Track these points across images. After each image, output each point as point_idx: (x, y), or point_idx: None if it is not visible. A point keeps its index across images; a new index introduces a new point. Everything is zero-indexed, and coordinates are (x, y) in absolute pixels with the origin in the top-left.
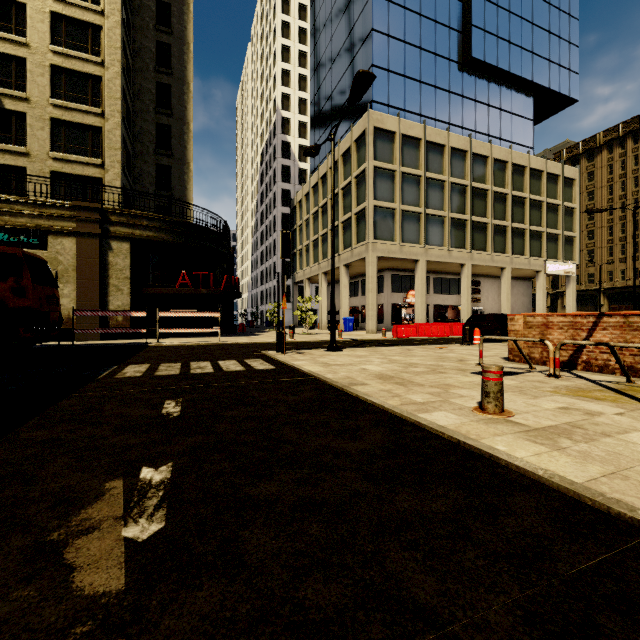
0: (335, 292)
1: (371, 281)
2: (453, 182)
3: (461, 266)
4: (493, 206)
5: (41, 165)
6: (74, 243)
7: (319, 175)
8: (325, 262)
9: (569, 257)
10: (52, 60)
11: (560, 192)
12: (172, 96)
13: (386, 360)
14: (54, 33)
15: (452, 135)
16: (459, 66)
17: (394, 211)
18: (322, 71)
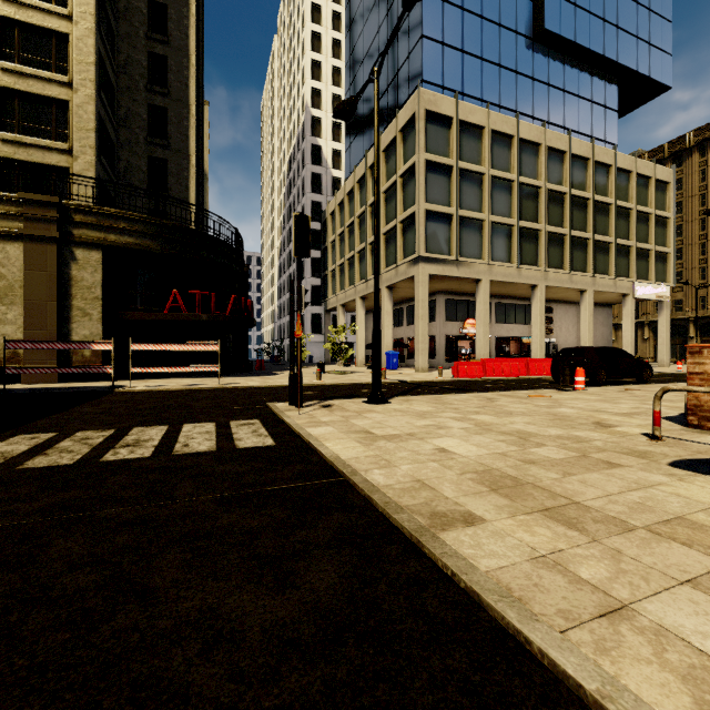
0: None
1: (421, 306)
2: (523, 182)
3: (532, 288)
4: (571, 214)
5: None
6: (22, 250)
7: (355, 178)
8: (363, 284)
9: (662, 278)
10: (1, 9)
11: (652, 198)
12: (169, 71)
13: (471, 424)
14: None
15: (522, 123)
16: (529, 41)
17: (450, 217)
18: (359, 54)
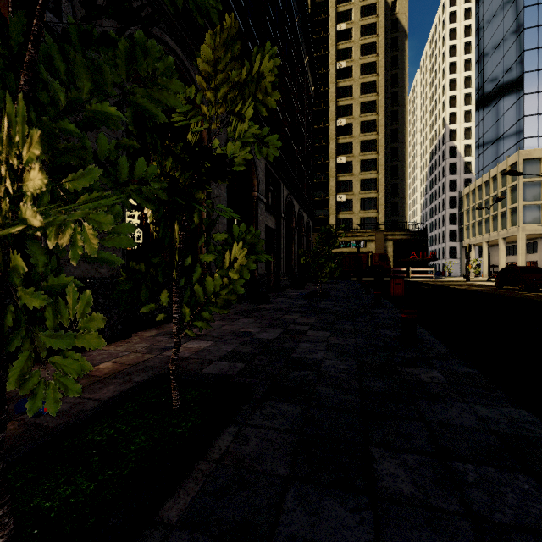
0: (496, 252)
1: (521, 249)
2: None
3: None
4: None
5: (357, 216)
6: (374, 244)
7: (482, 181)
8: (487, 235)
9: None
10: (360, 178)
11: None
12: (398, 170)
13: None
14: (361, 167)
15: None
16: None
17: (540, 205)
18: (485, 109)
